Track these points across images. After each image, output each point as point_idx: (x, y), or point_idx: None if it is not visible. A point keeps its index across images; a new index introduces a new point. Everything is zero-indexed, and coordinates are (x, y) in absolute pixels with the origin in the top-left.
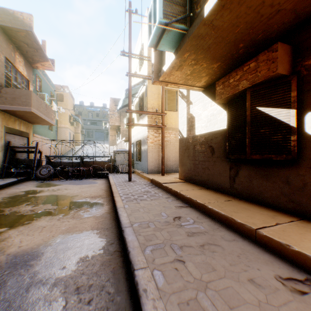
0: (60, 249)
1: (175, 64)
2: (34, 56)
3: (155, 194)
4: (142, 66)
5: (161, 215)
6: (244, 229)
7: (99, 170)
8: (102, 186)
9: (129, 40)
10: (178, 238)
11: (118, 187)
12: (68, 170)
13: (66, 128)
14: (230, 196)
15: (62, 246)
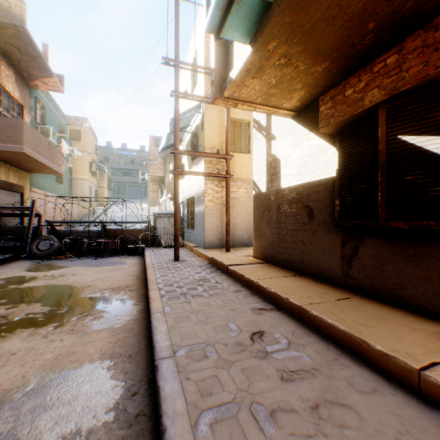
0: (27, 409)
1: (252, 64)
2: (30, 68)
3: (216, 284)
4: (196, 85)
5: (228, 327)
6: (390, 365)
7: (131, 243)
8: (132, 269)
9: (176, 40)
10: (264, 387)
11: (157, 272)
12: (82, 243)
13: (85, 179)
14: (343, 290)
15: (35, 402)
